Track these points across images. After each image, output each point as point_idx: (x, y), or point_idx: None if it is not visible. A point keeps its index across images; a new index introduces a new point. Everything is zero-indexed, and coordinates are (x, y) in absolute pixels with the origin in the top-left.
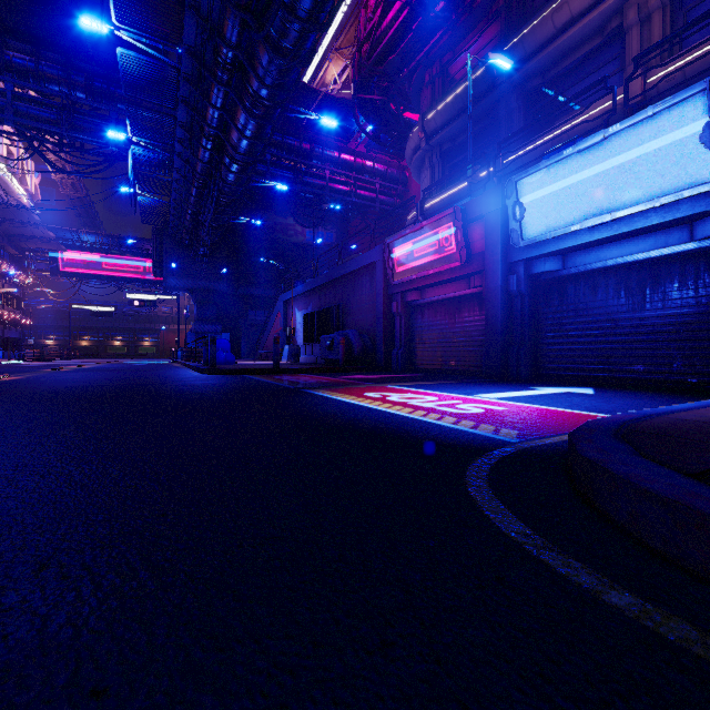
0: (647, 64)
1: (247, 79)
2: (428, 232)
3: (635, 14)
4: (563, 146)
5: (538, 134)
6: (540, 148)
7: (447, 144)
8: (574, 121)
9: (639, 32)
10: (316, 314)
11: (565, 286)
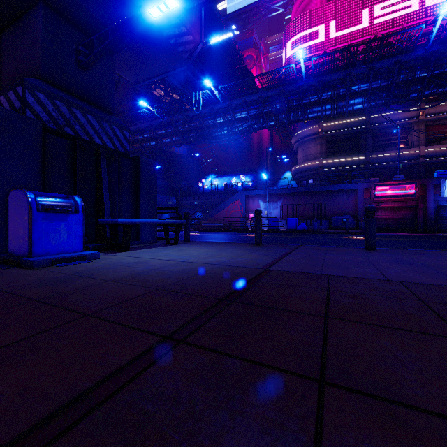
0: (419, 143)
1: (337, 104)
2: (400, 185)
3: (416, 128)
4: (444, 171)
5: (385, 151)
6: (388, 157)
7: (330, 138)
8: (401, 152)
9: (416, 133)
10: (298, 206)
11: (445, 208)
